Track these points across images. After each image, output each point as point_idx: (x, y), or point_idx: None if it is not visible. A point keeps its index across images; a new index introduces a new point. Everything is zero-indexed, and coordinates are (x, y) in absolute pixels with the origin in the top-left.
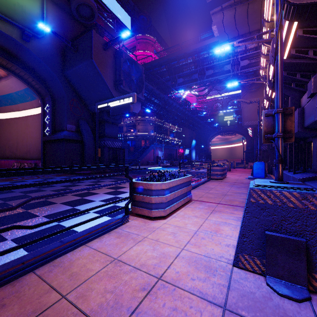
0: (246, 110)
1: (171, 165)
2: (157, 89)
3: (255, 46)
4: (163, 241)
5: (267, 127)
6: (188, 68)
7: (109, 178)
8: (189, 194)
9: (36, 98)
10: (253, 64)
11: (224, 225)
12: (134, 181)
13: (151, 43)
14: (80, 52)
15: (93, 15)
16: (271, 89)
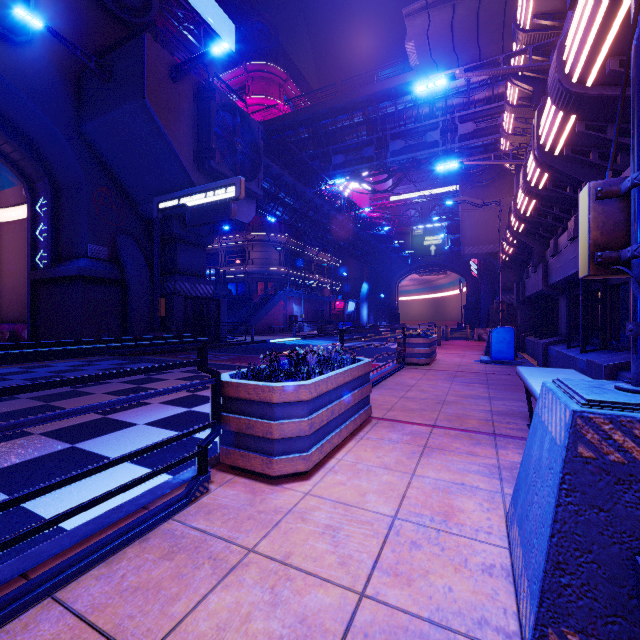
0: (469, 223)
1: (320, 334)
2: (291, 175)
3: (488, 95)
4: (302, 566)
5: (603, 230)
6: (354, 135)
7: None
8: (365, 406)
9: (15, 184)
10: (483, 132)
11: (461, 494)
12: (226, 380)
13: (279, 81)
14: (117, 82)
15: (148, 4)
16: (542, 166)
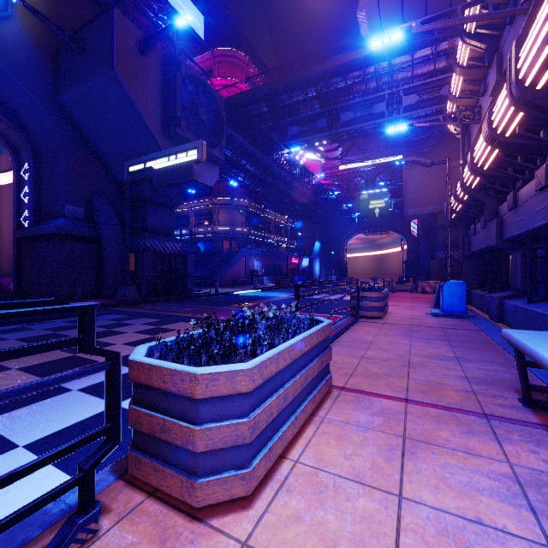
0: (411, 187)
1: (277, 287)
2: (251, 144)
3: (430, 69)
4: None
5: None
6: (308, 108)
7: (145, 316)
8: (325, 376)
9: (3, 152)
10: (425, 103)
11: None
12: (135, 359)
13: (242, 65)
14: (90, 54)
15: None
16: (519, 105)
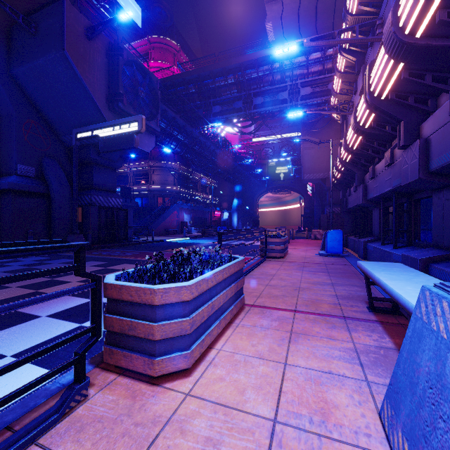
0: (307, 158)
1: (203, 235)
2: (182, 118)
3: (320, 69)
4: None
5: None
6: (228, 92)
7: (93, 259)
8: (240, 296)
9: None
10: (317, 94)
11: (331, 384)
12: (109, 282)
13: (173, 51)
14: (41, 36)
15: None
16: (371, 108)
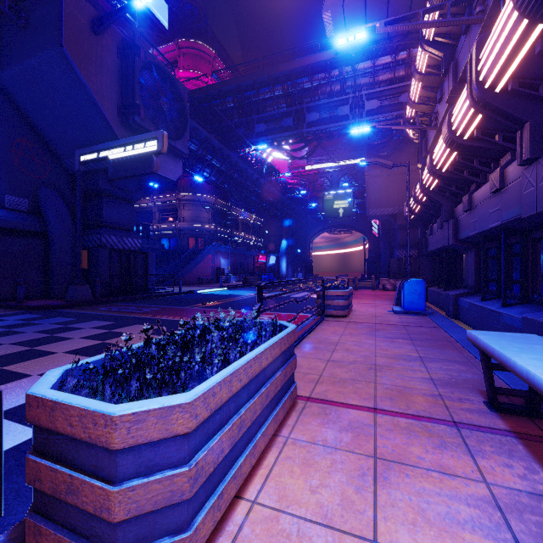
0: (373, 188)
1: (244, 285)
2: (217, 139)
3: (390, 77)
4: None
5: None
6: (275, 106)
7: (98, 318)
8: (289, 388)
9: None
10: (386, 108)
11: None
12: (34, 394)
13: (208, 58)
14: (34, 29)
15: None
16: (479, 107)
